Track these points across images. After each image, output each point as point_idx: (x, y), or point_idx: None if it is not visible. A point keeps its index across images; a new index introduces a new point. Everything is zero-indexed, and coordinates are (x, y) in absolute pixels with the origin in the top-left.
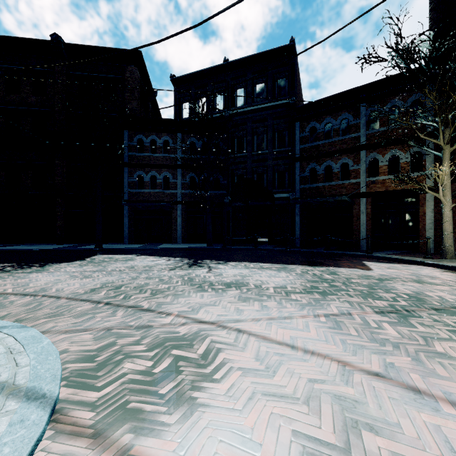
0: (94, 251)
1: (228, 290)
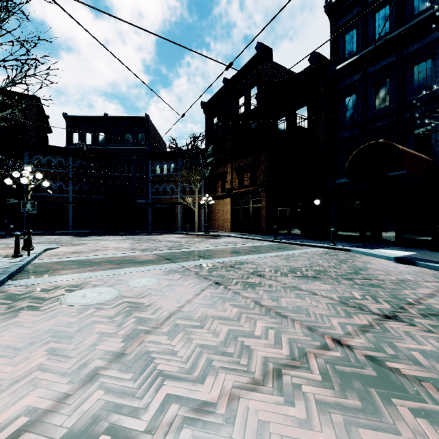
0: (7, 235)
1: (94, 240)
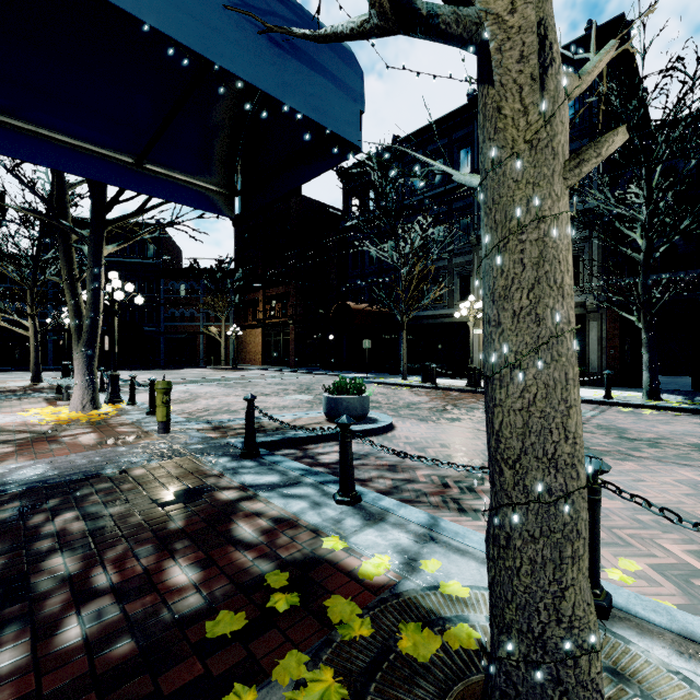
0: None
1: None
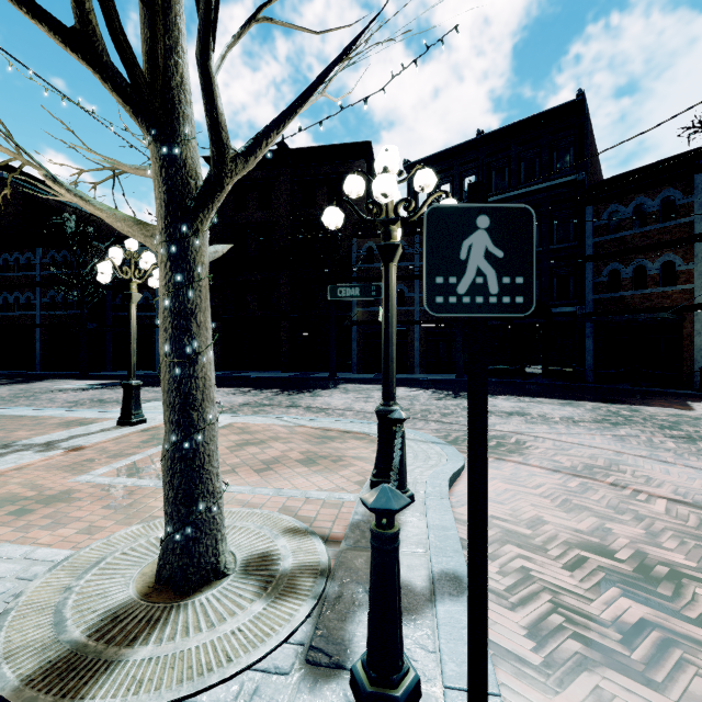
0: (330, 380)
1: (511, 417)
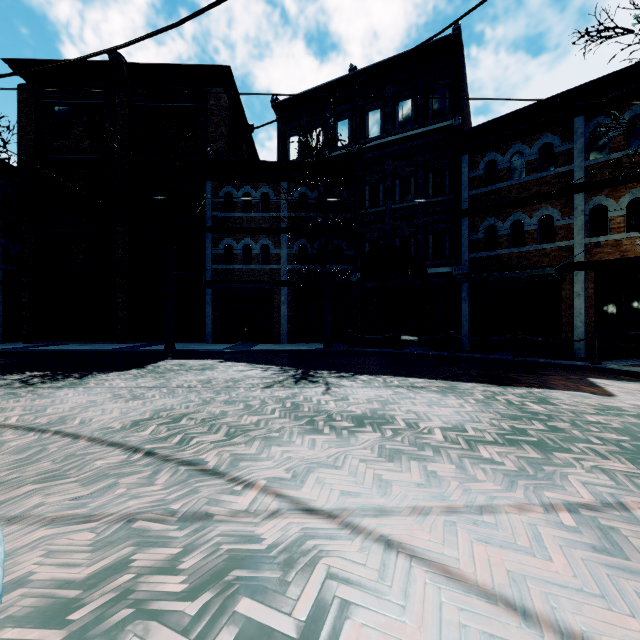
0: (163, 354)
1: (359, 431)
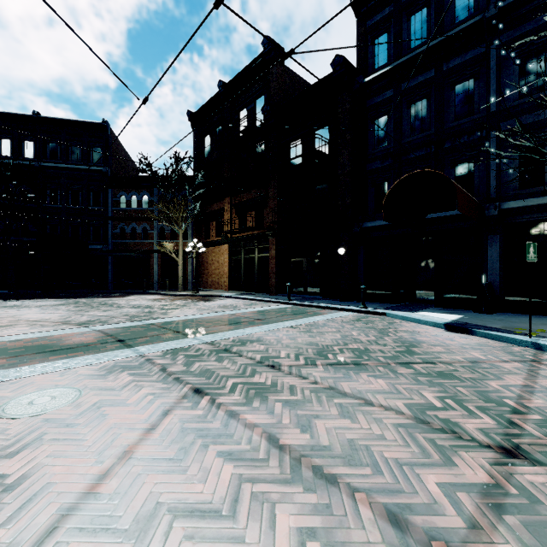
0: None
1: (4, 308)
